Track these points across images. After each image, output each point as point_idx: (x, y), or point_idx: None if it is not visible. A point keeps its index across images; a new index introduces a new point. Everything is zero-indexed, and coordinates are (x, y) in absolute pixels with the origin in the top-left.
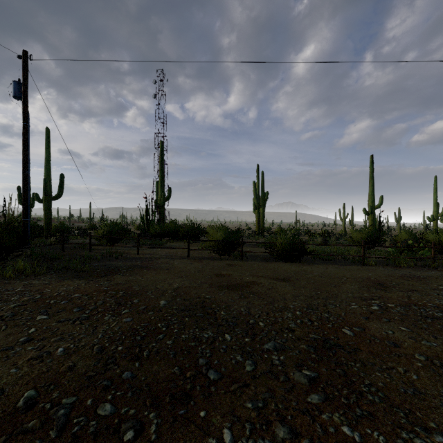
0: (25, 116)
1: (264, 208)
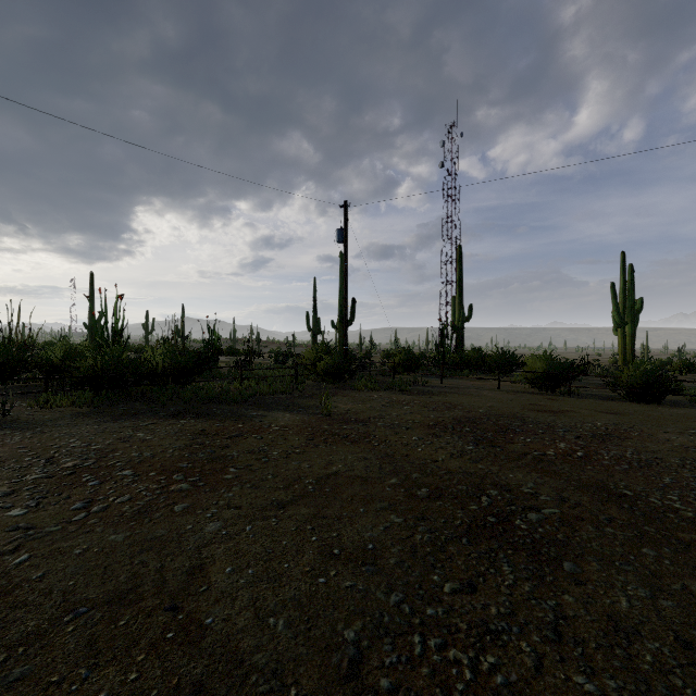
0: (346, 258)
1: (633, 327)
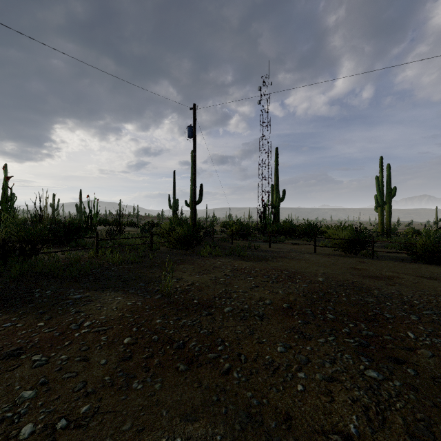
0: (195, 149)
1: (390, 206)
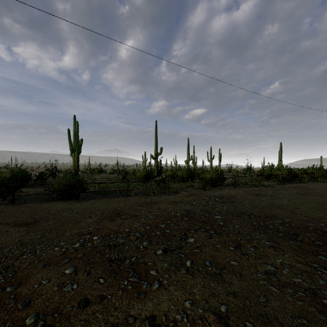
0: None
1: (78, 152)
